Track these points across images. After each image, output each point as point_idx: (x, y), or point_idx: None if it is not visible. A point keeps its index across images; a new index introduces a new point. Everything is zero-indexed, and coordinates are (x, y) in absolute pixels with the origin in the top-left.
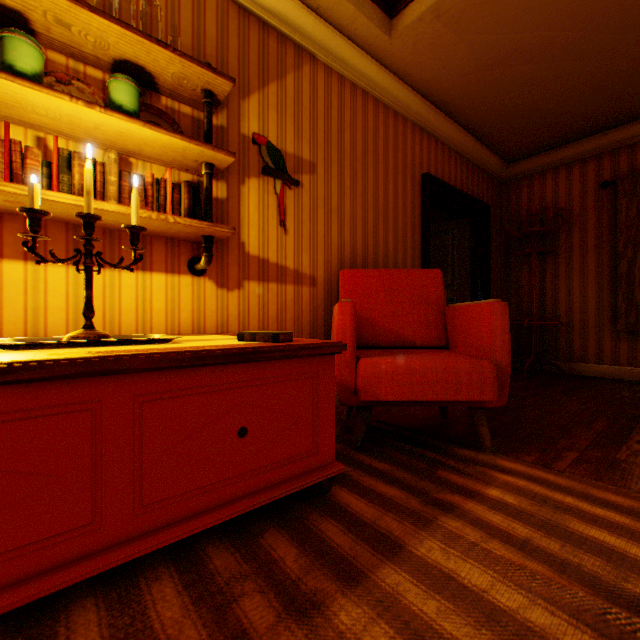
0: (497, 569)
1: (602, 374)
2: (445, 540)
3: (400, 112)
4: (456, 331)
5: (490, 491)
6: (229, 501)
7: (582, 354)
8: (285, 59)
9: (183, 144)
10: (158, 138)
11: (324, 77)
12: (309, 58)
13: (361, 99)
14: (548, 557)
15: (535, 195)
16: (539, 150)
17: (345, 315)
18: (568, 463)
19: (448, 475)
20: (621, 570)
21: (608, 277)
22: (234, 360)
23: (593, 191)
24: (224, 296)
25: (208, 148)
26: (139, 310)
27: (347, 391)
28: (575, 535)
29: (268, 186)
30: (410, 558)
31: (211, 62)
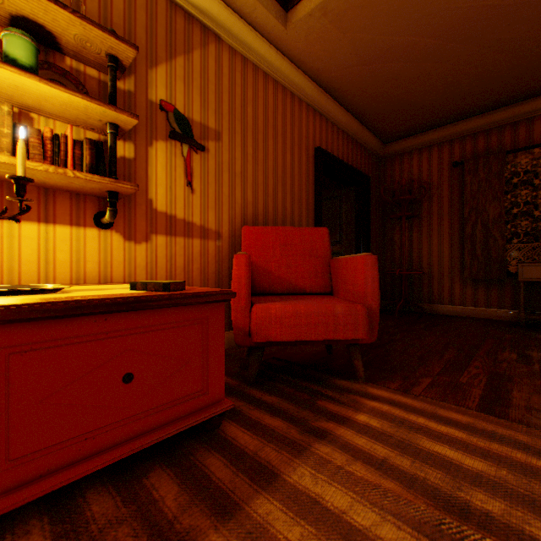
0: (357, 490)
1: (454, 313)
2: (316, 466)
3: (296, 94)
4: (338, 280)
5: (359, 417)
6: (113, 446)
7: (439, 297)
8: (192, 36)
9: (84, 103)
10: (57, 95)
11: (229, 57)
12: (215, 38)
13: (262, 79)
14: (400, 474)
15: (405, 170)
16: (408, 134)
17: (241, 266)
18: (423, 388)
19: (326, 404)
20: (457, 480)
21: (458, 237)
22: (117, 309)
23: (447, 169)
24: (132, 248)
25: (110, 108)
26: (41, 261)
27: (242, 333)
28: (423, 451)
29: (176, 149)
30: (283, 486)
31: (118, 30)
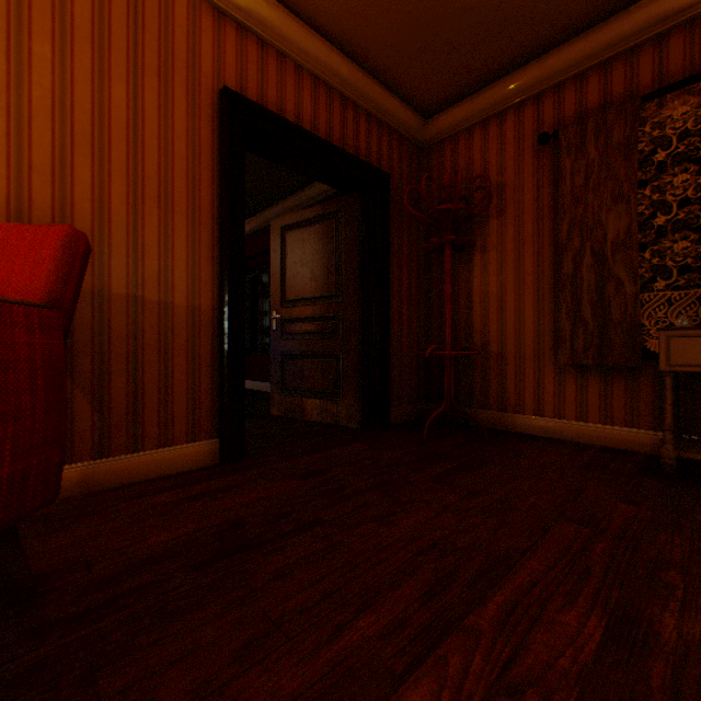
0: None
1: (543, 431)
2: None
3: None
4: None
5: None
6: None
7: (518, 400)
8: None
9: None
10: None
11: None
12: None
13: None
14: None
15: (461, 164)
16: (461, 93)
17: None
18: None
19: None
20: None
21: (551, 282)
22: None
23: (532, 151)
24: None
25: None
26: None
27: None
28: None
29: None
30: None
31: None
